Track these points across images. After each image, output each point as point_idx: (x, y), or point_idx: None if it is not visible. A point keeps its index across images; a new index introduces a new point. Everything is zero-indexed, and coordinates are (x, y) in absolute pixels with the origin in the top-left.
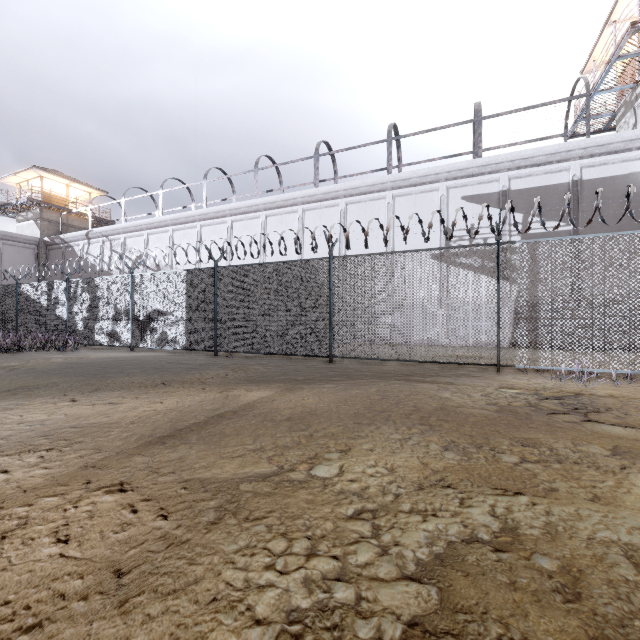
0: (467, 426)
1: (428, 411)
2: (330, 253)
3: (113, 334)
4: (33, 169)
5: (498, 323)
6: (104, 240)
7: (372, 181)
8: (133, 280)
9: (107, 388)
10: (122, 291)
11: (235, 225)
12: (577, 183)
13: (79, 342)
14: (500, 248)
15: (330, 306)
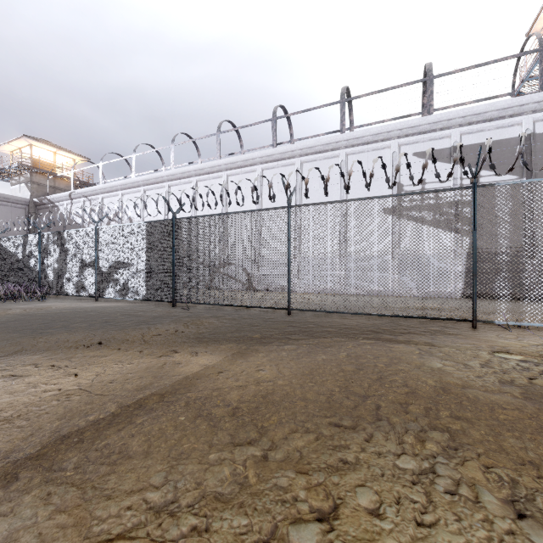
0: (507, 434)
1: (428, 396)
2: (288, 202)
3: (80, 285)
4: (23, 138)
5: (474, 274)
6: (84, 200)
7: (326, 140)
8: (97, 233)
9: (31, 350)
10: (88, 243)
11: (199, 184)
12: (530, 137)
13: (50, 292)
14: (476, 192)
15: (288, 257)
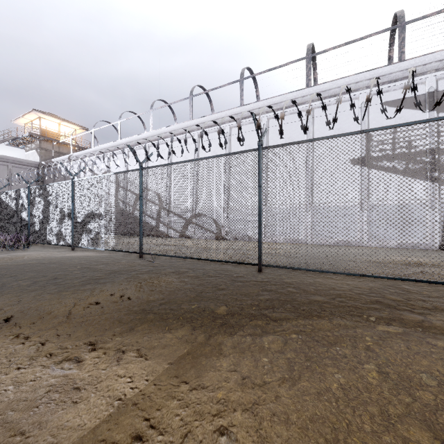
0: None
1: None
2: (259, 143)
3: (59, 234)
4: (33, 112)
5: None
6: (80, 161)
7: (292, 95)
8: (74, 185)
9: None
10: (66, 195)
11: (174, 144)
12: None
13: (36, 241)
14: None
15: (259, 205)
